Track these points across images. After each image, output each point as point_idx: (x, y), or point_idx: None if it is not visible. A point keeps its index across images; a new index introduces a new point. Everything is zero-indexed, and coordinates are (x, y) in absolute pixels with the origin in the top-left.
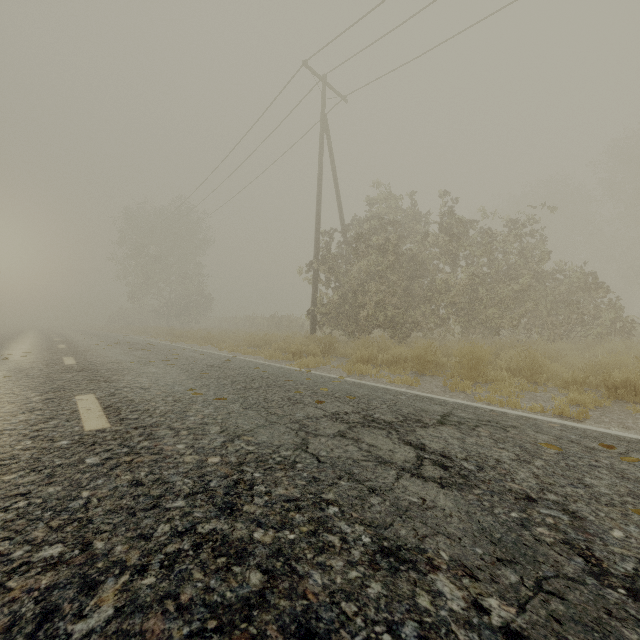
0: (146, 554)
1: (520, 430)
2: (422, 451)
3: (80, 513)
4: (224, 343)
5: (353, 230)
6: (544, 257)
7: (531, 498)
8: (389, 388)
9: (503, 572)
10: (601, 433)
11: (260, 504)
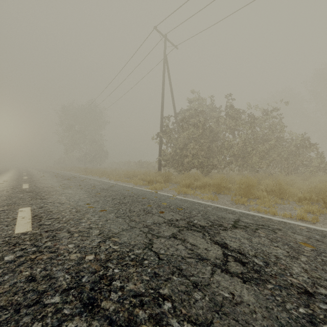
0: None
1: (283, 232)
2: (226, 249)
3: None
4: (113, 176)
5: (180, 116)
6: (282, 130)
7: (309, 292)
8: (201, 202)
9: None
10: None
11: (114, 300)
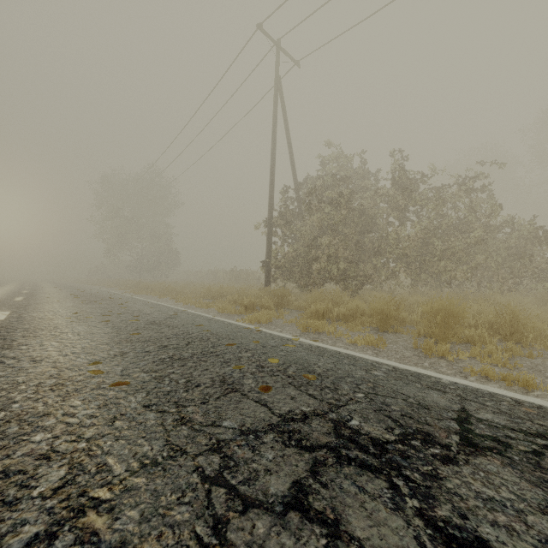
0: None
1: None
2: None
3: None
4: (183, 295)
5: (305, 189)
6: (495, 210)
7: None
8: (355, 355)
9: None
10: None
11: None
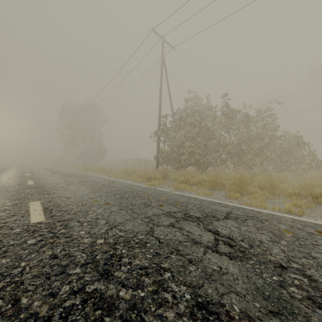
0: (52, 308)
1: (270, 222)
2: (217, 235)
3: (17, 277)
4: (112, 173)
5: (178, 115)
6: (276, 129)
7: (283, 266)
8: (197, 197)
9: (274, 321)
10: (314, 223)
11: (124, 271)
